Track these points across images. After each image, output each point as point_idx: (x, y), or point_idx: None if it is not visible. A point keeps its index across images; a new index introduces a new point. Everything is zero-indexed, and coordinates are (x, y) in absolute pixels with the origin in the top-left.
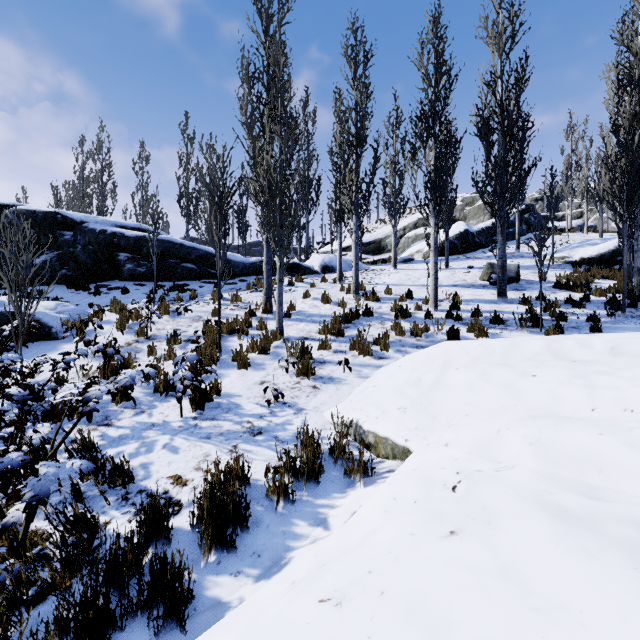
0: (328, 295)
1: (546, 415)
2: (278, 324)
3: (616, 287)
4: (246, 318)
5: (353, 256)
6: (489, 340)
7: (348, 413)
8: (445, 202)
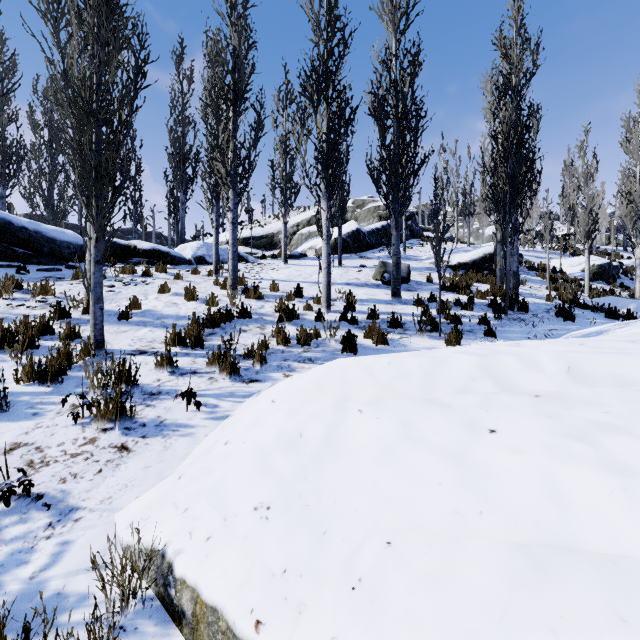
0: (193, 289)
1: (554, 545)
2: (93, 331)
3: (492, 290)
4: (43, 321)
5: (230, 241)
6: (401, 355)
7: (160, 518)
8: (339, 182)
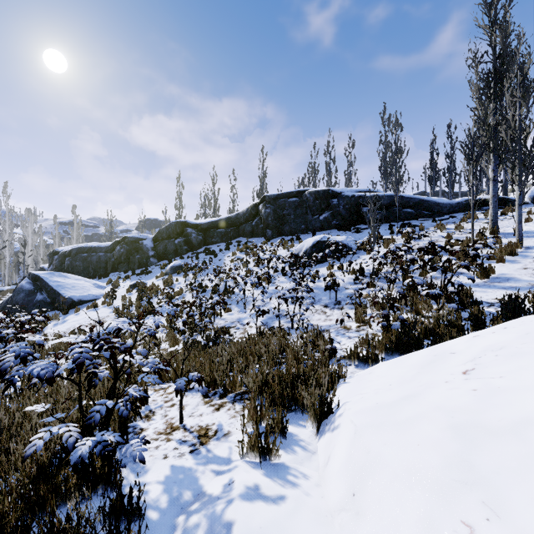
0: None
1: None
2: (517, 237)
3: None
4: (480, 237)
5: None
6: None
7: None
8: None
